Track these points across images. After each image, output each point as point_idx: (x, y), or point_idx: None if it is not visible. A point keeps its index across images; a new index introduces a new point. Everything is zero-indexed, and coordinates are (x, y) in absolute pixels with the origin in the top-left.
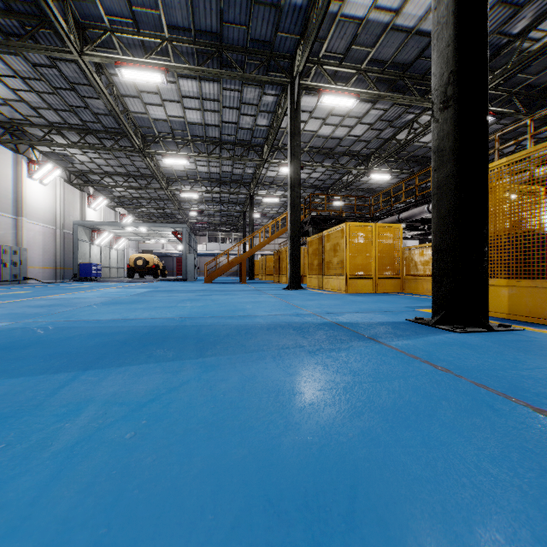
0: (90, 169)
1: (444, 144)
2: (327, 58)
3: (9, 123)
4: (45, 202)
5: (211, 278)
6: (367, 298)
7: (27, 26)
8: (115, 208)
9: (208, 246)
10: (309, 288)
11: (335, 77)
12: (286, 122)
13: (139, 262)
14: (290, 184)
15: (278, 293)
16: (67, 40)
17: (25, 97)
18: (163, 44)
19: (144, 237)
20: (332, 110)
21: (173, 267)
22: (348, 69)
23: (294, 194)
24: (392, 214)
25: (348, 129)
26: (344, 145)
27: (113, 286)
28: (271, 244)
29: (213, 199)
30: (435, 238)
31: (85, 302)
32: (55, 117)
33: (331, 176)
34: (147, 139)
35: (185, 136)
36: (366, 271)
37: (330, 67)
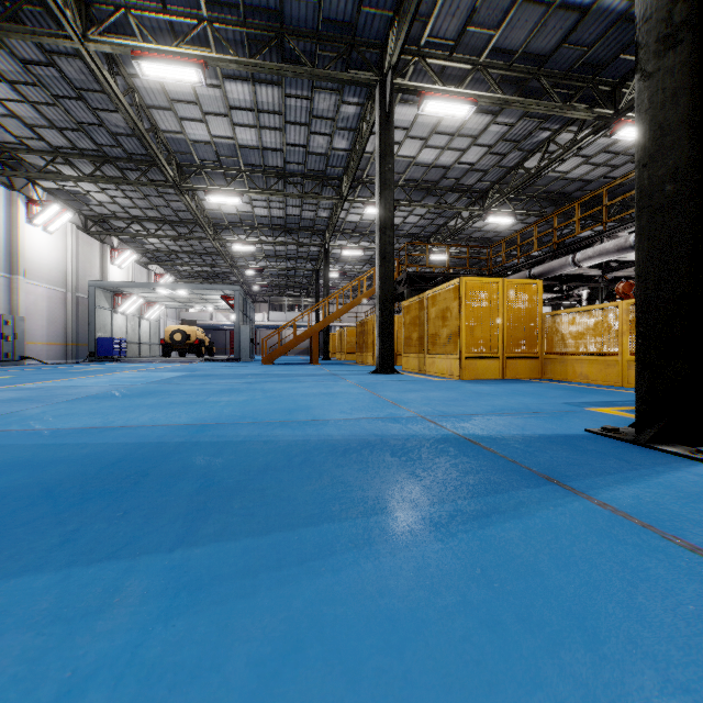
0: (112, 213)
1: (666, 113)
2: (432, 47)
3: None
4: (51, 257)
5: (271, 357)
6: (496, 388)
7: (9, 3)
8: (148, 265)
9: (270, 316)
10: (406, 372)
11: (442, 76)
12: (373, 144)
13: (177, 337)
14: (379, 224)
15: (362, 379)
16: (61, 18)
17: (16, 111)
18: (200, 26)
19: (184, 303)
20: (437, 126)
21: (226, 344)
22: (460, 64)
23: (385, 239)
24: (519, 270)
25: (458, 154)
26: (451, 177)
27: (135, 369)
28: (353, 312)
29: (276, 253)
30: (644, 287)
31: (72, 393)
32: (60, 139)
33: (433, 221)
34: (185, 170)
35: (236, 165)
36: (489, 347)
37: (435, 60)
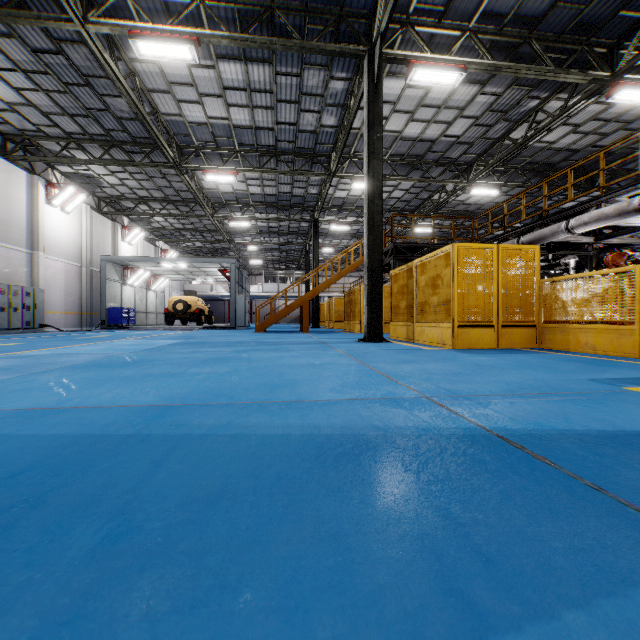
0: (121, 194)
1: None
2: (420, 15)
3: (20, 136)
4: (68, 234)
5: (264, 325)
6: (497, 359)
7: None
8: (156, 242)
9: (264, 287)
10: (394, 340)
11: (430, 46)
12: (361, 120)
13: (179, 306)
14: (367, 194)
15: (351, 348)
16: (62, 1)
17: (32, 100)
18: (193, 5)
19: (186, 276)
20: (424, 99)
21: (225, 313)
22: (449, 31)
23: (373, 208)
24: (506, 239)
25: (444, 126)
26: (436, 151)
27: (137, 336)
28: (340, 283)
29: (269, 229)
30: None
31: (58, 362)
32: (72, 125)
33: (417, 195)
34: (185, 152)
35: (231, 145)
36: (483, 316)
37: (424, 29)
